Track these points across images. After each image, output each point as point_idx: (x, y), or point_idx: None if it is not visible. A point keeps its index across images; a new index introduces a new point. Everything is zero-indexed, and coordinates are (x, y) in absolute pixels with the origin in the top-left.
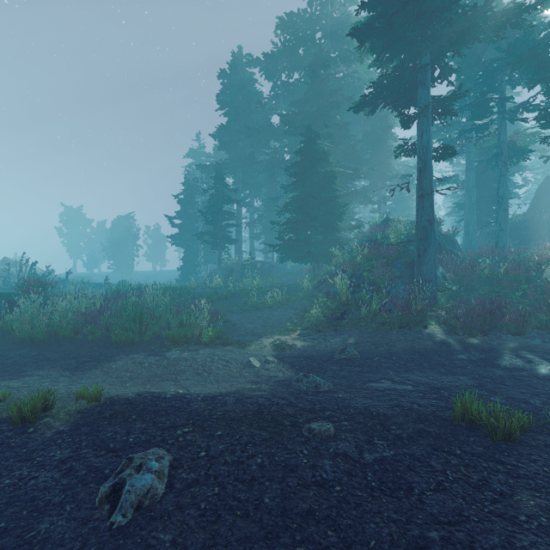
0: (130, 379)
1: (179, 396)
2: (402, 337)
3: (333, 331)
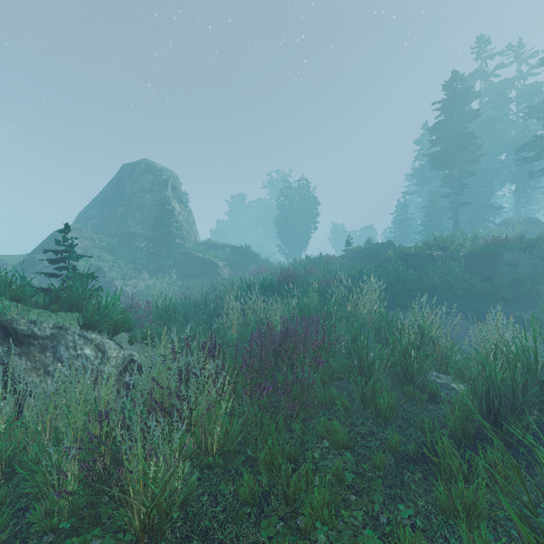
0: None
1: None
2: None
3: None
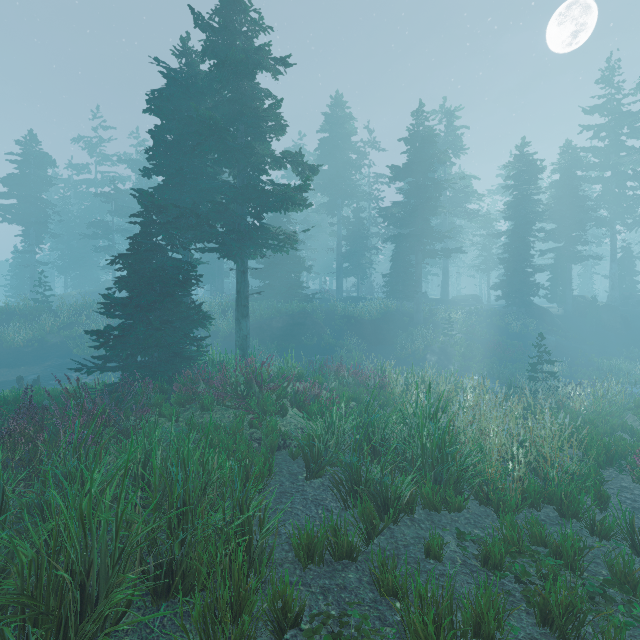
0: None
1: None
2: None
3: None
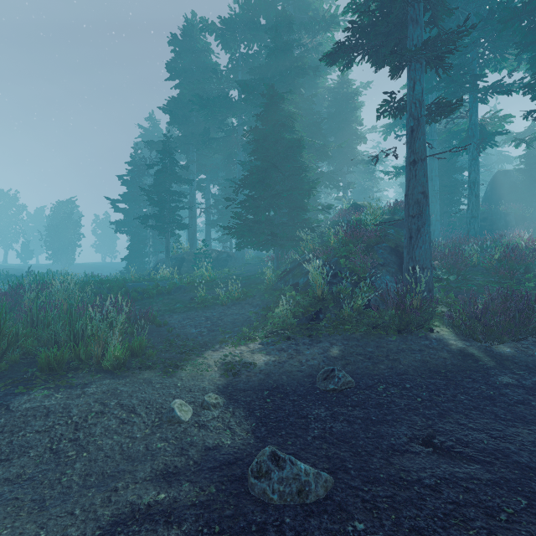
0: None
1: None
2: (404, 346)
3: (307, 337)
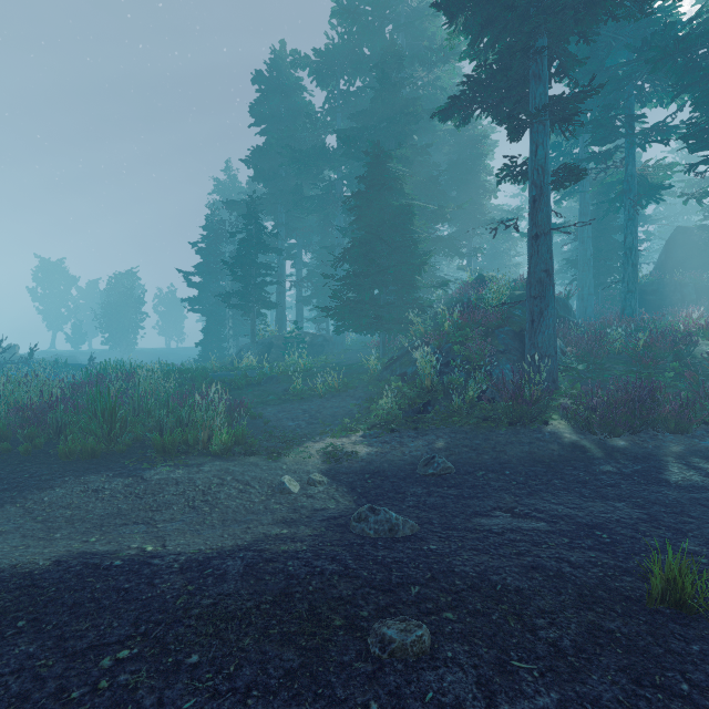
0: (67, 523)
1: (138, 562)
2: (514, 438)
3: (413, 430)
